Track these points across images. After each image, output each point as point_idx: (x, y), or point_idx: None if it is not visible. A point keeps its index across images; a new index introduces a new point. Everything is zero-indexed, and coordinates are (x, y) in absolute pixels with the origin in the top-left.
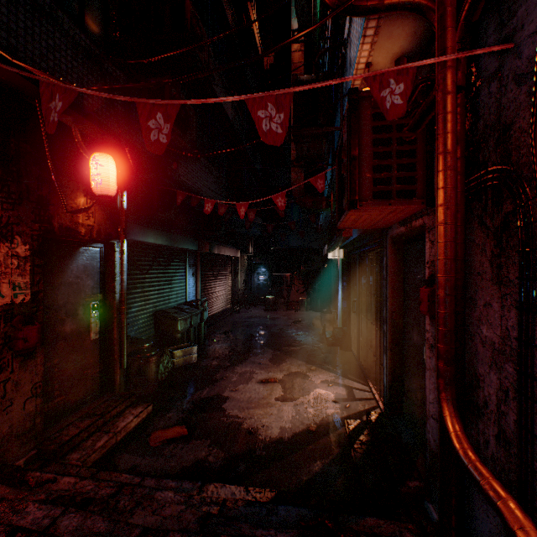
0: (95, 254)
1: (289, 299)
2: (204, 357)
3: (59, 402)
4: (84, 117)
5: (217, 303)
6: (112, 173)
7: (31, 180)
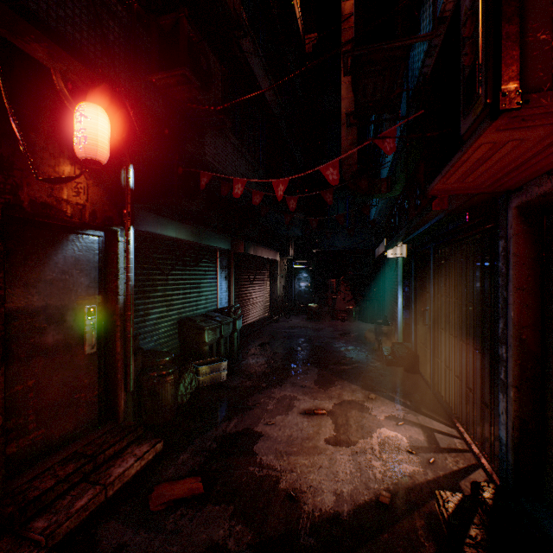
0: (91, 244)
1: (335, 307)
2: (235, 374)
3: (35, 438)
4: (59, 46)
5: (254, 311)
6: (103, 130)
7: None
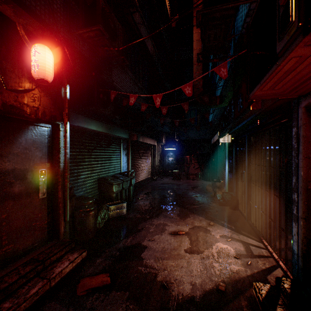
0: (43, 132)
1: (188, 172)
2: (131, 210)
3: (7, 250)
4: (20, 6)
5: (142, 174)
6: (49, 61)
7: None
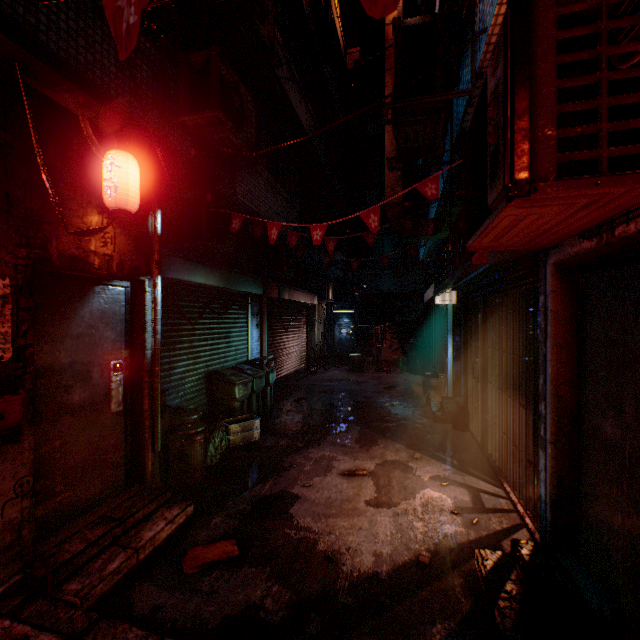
0: (117, 295)
1: (380, 357)
2: (269, 433)
3: (62, 500)
4: (90, 95)
5: (288, 362)
6: (133, 179)
7: (13, 186)
